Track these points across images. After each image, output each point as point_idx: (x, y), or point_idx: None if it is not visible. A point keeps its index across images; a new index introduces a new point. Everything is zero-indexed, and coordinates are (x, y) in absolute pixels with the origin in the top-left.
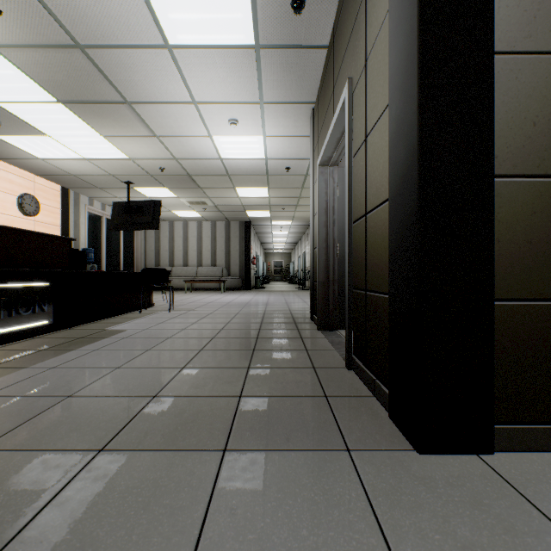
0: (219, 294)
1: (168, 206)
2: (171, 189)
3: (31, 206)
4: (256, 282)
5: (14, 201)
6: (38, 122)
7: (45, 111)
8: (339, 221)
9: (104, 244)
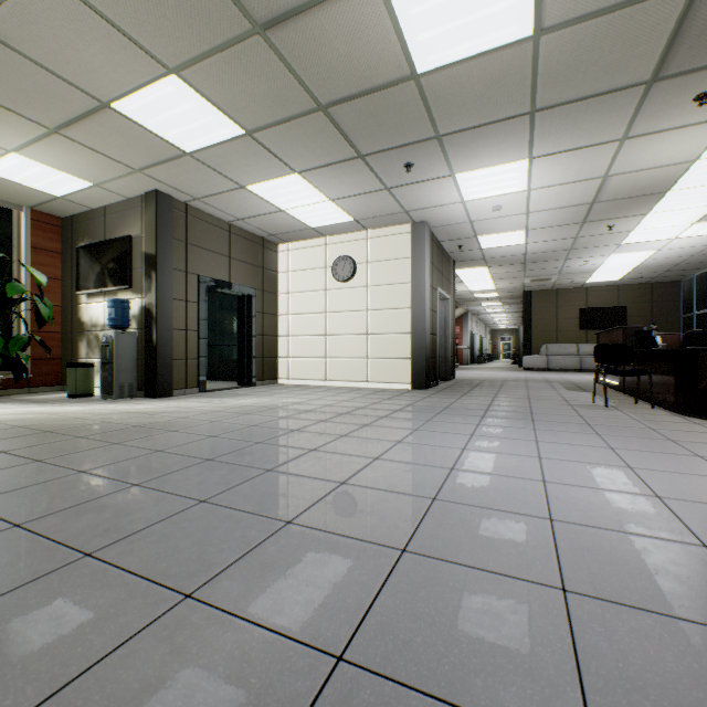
0: None
1: None
2: None
3: None
4: None
5: None
6: None
7: None
8: None
9: None
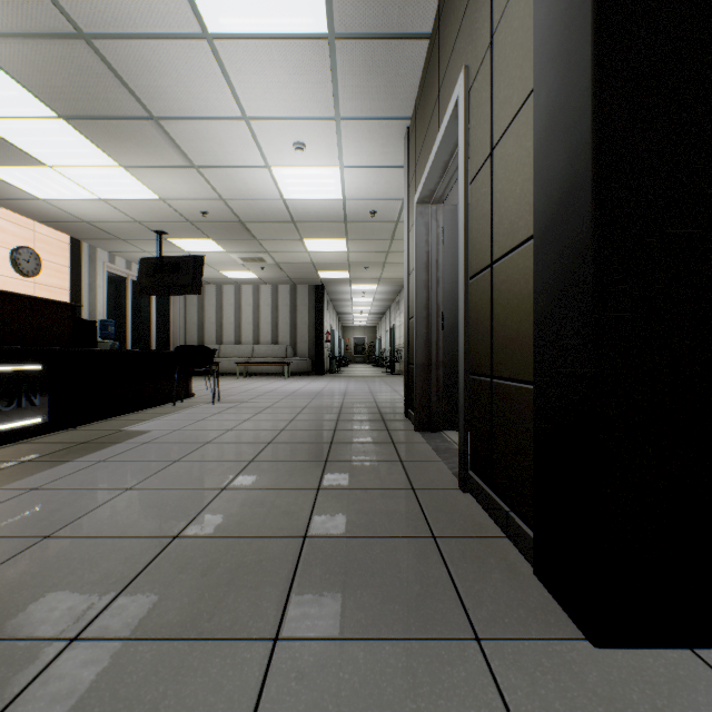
0: (281, 381)
1: (214, 264)
2: (218, 241)
3: (29, 263)
4: (330, 365)
5: (6, 255)
6: (33, 147)
7: (42, 131)
8: (445, 280)
9: (130, 314)
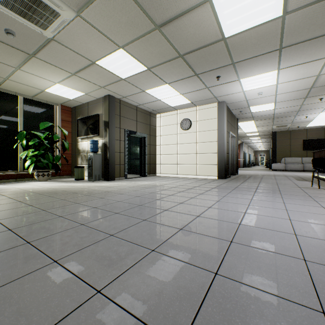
0: None
1: None
2: None
3: None
4: None
5: None
6: None
7: None
8: None
9: None
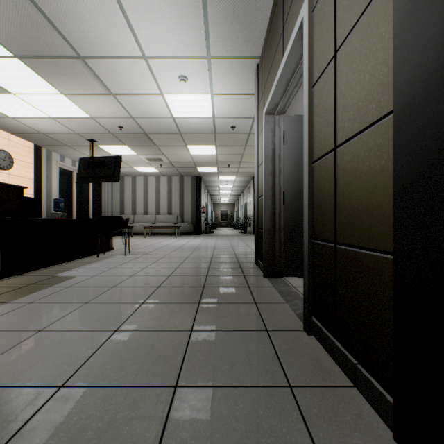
0: (173, 238)
1: (129, 162)
2: (131, 147)
3: (5, 160)
4: (205, 228)
5: None
6: (0, 79)
7: (4, 67)
8: (285, 169)
9: (75, 195)
